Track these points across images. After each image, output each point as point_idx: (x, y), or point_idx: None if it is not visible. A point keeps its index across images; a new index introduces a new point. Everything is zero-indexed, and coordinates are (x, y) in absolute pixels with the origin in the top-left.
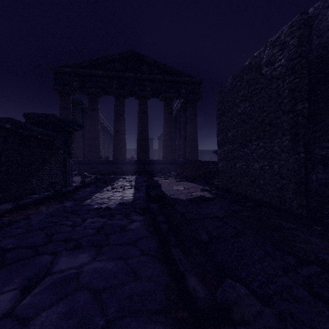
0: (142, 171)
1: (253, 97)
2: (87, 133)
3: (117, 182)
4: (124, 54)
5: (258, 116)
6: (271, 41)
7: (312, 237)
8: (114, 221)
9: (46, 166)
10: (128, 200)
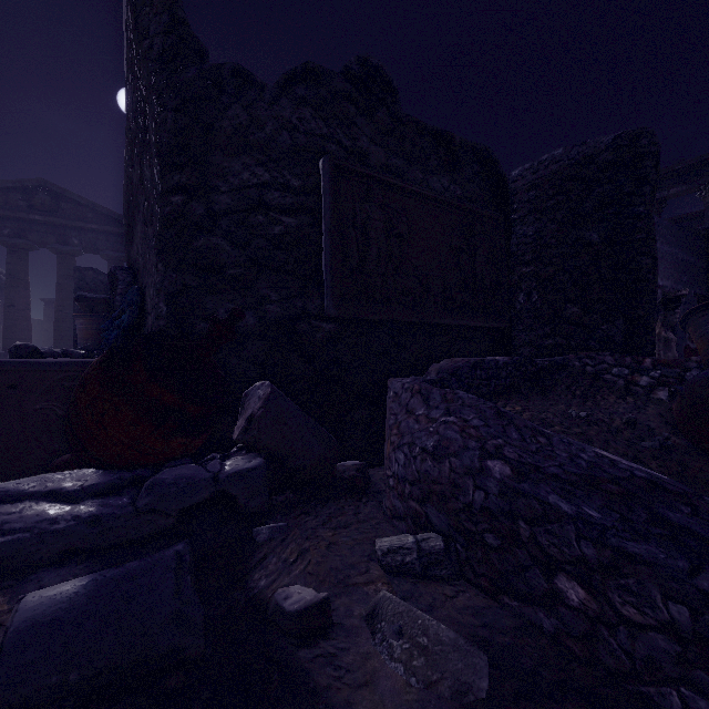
0: None
1: None
2: None
3: None
4: (26, 183)
5: None
6: None
7: None
8: None
9: None
10: None
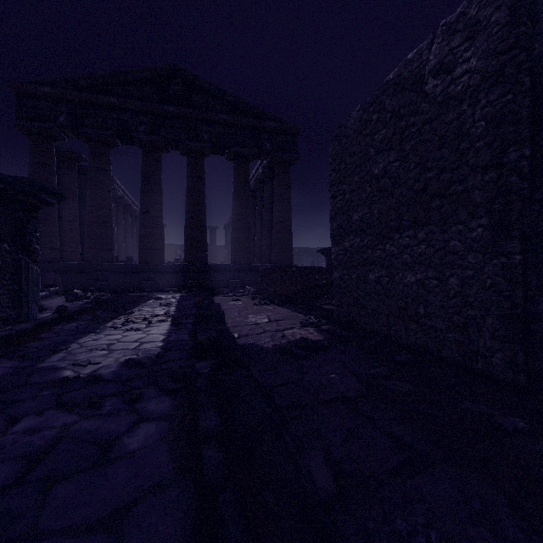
0: (193, 285)
1: (404, 143)
2: (87, 213)
3: (141, 308)
4: (160, 70)
5: (416, 179)
6: (445, 24)
7: None
8: (92, 422)
9: None
10: (151, 352)
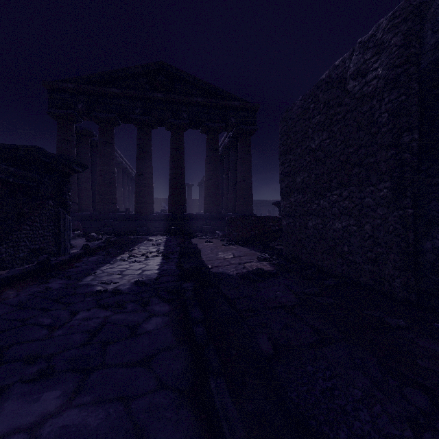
0: (175, 230)
1: (333, 126)
2: (98, 176)
3: (139, 247)
4: (151, 66)
5: (341, 153)
6: (361, 42)
7: (437, 345)
8: (122, 315)
9: (25, 226)
10: (151, 276)
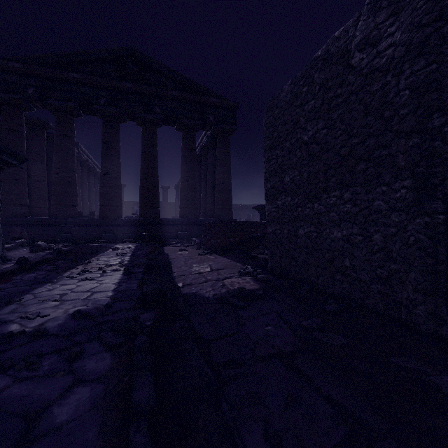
0: (147, 237)
1: (332, 112)
2: (54, 174)
3: (98, 257)
4: (118, 52)
5: (342, 145)
6: (370, 2)
7: None
8: (24, 386)
9: None
10: (100, 302)
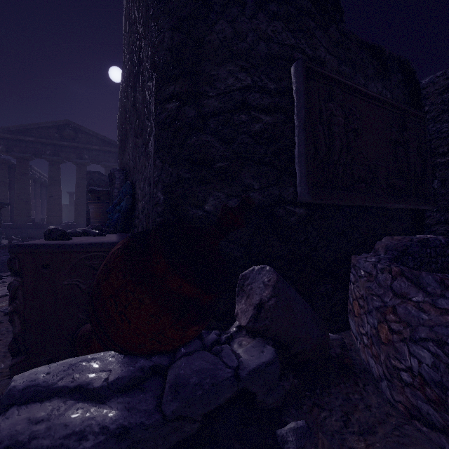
0: None
1: None
2: (16, 197)
3: None
4: (59, 123)
5: None
6: None
7: None
8: None
9: None
10: None
